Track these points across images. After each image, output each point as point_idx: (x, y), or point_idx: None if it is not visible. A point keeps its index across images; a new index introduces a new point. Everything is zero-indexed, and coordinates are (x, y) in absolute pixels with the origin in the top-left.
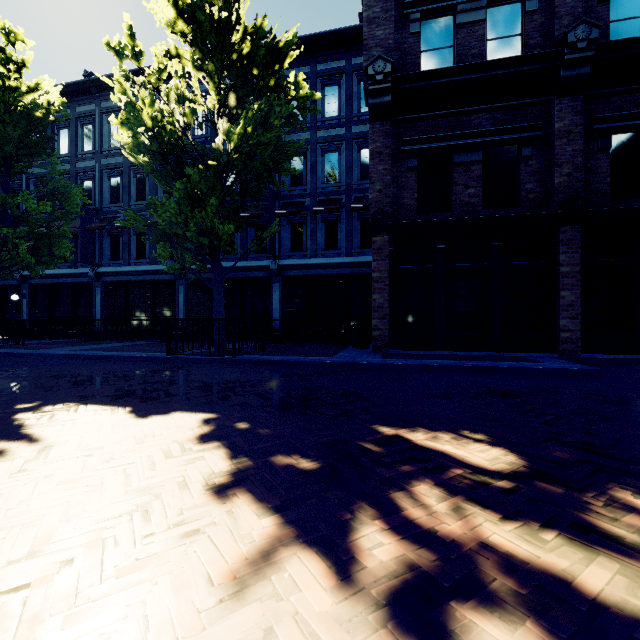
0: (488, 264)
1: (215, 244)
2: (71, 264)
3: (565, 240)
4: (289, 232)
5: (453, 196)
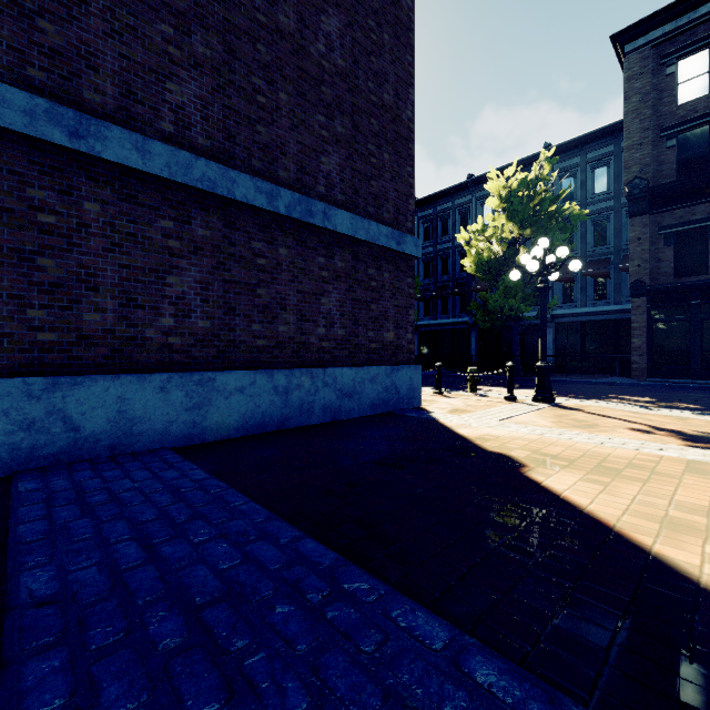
0: None
1: (518, 315)
2: None
3: None
4: (561, 288)
5: (708, 263)
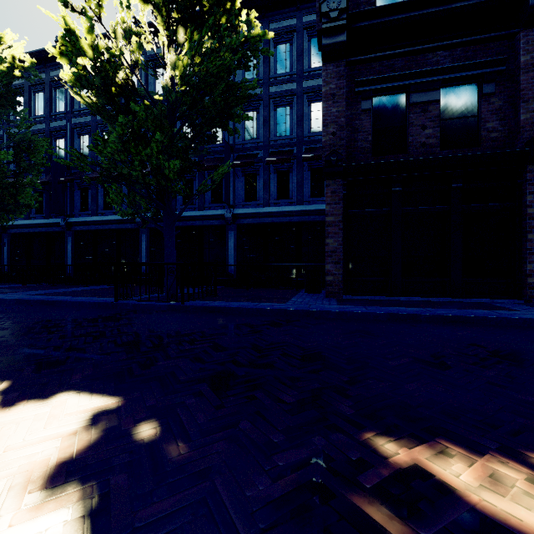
0: (447, 206)
1: (163, 185)
2: (45, 215)
3: (533, 179)
4: (243, 183)
5: (409, 137)
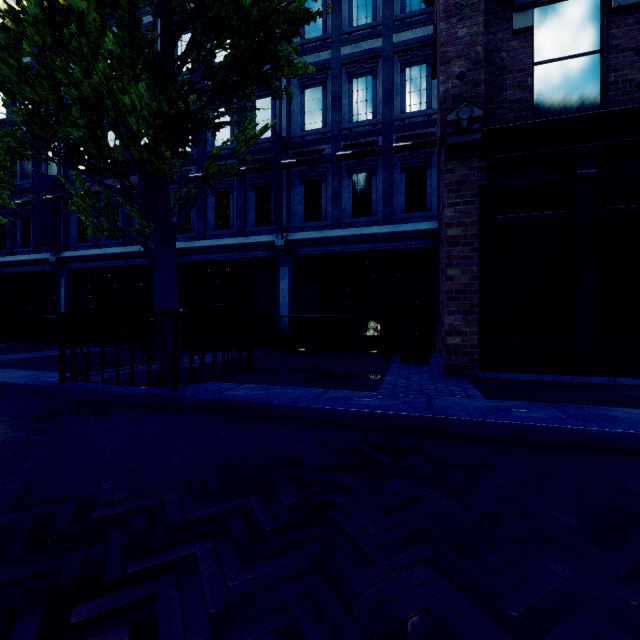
0: None
1: (136, 159)
2: (33, 248)
3: None
4: (302, 194)
5: (610, 74)
